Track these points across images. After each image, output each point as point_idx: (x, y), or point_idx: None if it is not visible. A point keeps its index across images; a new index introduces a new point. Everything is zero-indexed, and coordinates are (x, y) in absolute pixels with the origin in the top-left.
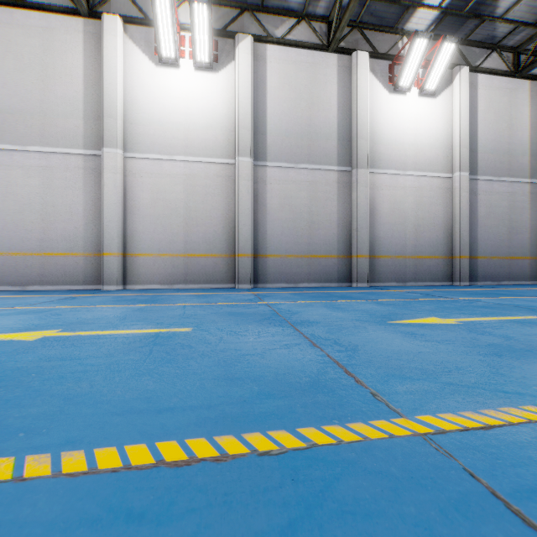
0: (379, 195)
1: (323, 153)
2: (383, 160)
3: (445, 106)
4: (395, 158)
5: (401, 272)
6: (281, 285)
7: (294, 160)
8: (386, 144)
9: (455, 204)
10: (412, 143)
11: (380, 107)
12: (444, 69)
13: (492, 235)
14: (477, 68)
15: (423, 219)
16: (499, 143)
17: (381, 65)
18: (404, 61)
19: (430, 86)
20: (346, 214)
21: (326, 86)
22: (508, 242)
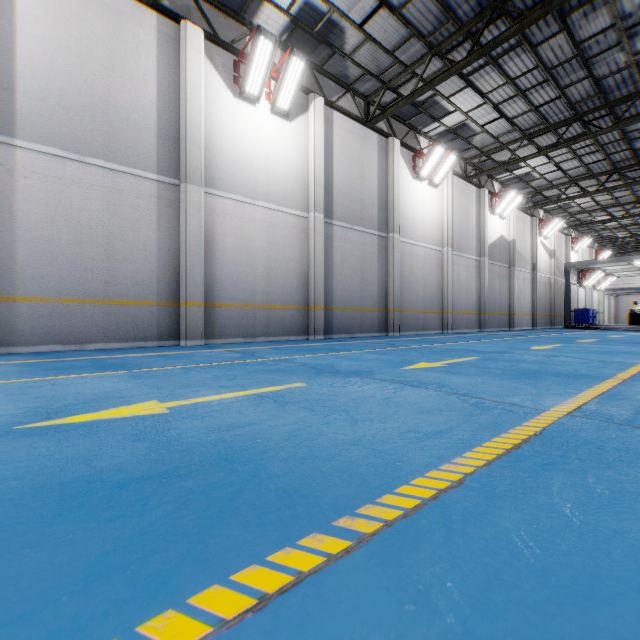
0: (221, 225)
1: (133, 149)
2: (225, 180)
3: (300, 135)
4: (242, 181)
5: (250, 325)
6: (50, 348)
7: (77, 149)
8: (230, 161)
9: (310, 248)
10: (263, 167)
11: (222, 111)
12: (295, 89)
13: (347, 285)
14: (333, 104)
15: (276, 261)
16: (353, 189)
17: (223, 57)
18: (248, 60)
19: (282, 104)
20: (171, 244)
21: (139, 52)
22: (360, 294)
